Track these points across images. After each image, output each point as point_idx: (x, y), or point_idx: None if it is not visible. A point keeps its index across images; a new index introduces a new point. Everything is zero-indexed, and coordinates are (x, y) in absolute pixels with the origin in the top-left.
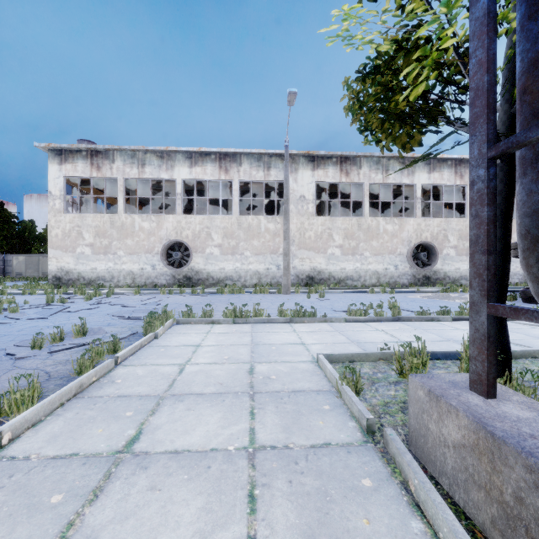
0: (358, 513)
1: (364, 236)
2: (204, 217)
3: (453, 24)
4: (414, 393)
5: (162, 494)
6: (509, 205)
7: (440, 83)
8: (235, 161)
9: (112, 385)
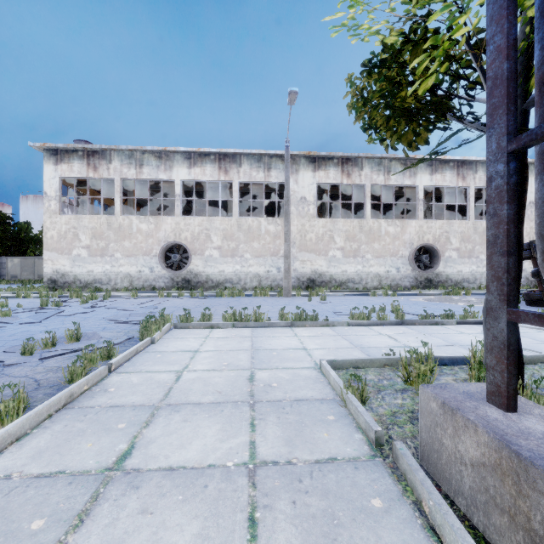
0: (368, 539)
1: (365, 238)
2: (203, 219)
3: (467, 10)
4: (426, 405)
5: (155, 518)
6: (520, 205)
7: (446, 80)
8: (235, 161)
9: (104, 394)
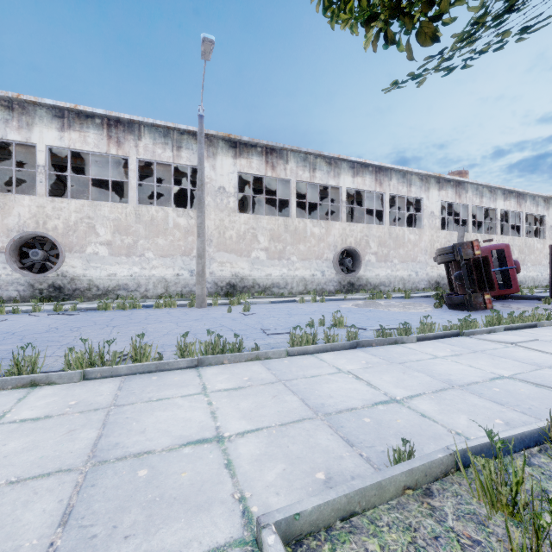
0: None
1: (291, 238)
2: (83, 203)
3: None
4: None
5: None
6: None
7: None
8: (132, 132)
9: None
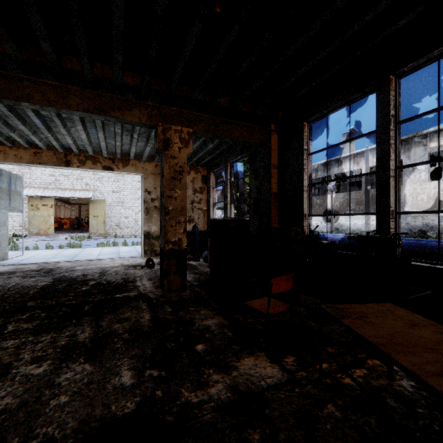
0: None
1: None
2: (345, 194)
3: None
4: None
5: None
6: None
7: None
8: (363, 156)
9: None
